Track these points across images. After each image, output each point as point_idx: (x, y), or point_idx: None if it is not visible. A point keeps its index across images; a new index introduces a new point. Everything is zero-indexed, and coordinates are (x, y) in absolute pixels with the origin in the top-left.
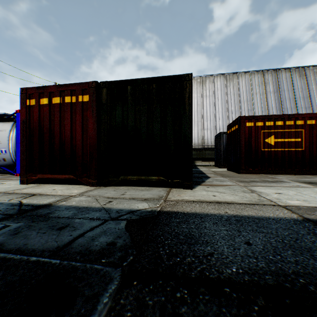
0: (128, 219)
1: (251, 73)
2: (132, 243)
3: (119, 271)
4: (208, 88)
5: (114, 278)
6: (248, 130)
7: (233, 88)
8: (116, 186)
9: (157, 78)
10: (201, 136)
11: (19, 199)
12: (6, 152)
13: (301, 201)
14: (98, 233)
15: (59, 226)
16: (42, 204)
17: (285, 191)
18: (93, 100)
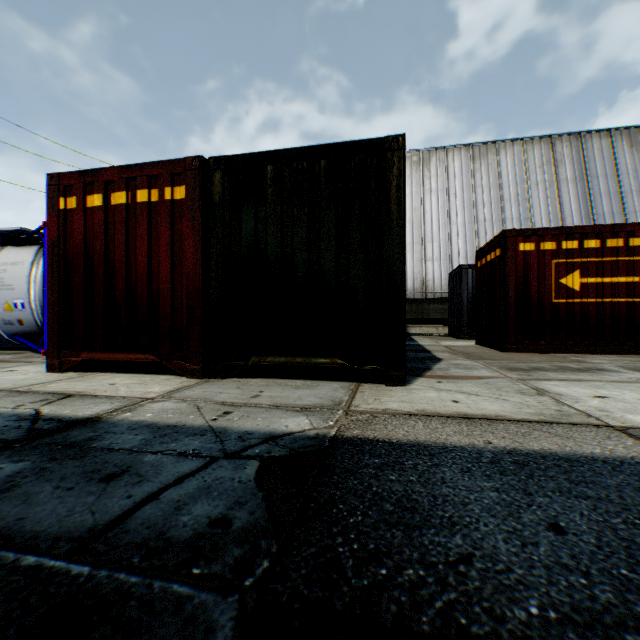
0: (264, 455)
1: (526, 142)
2: (270, 522)
3: (233, 604)
4: (434, 175)
5: (217, 626)
6: (523, 259)
7: (486, 174)
8: (243, 378)
9: (330, 146)
10: (420, 275)
11: (35, 405)
12: (23, 307)
13: None
14: (192, 491)
15: (106, 471)
16: (81, 418)
17: (614, 392)
18: (195, 196)
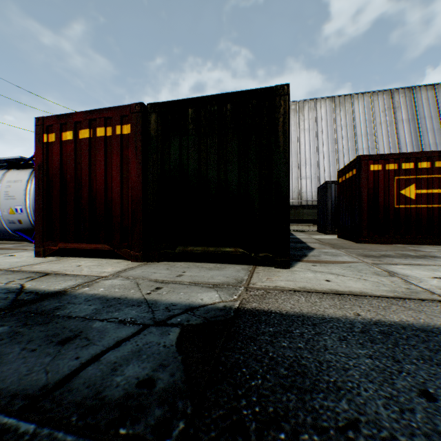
0: (184, 323)
1: (373, 94)
2: (186, 384)
3: None
4: (307, 118)
5: None
6: (373, 176)
7: (344, 117)
8: (171, 261)
9: (234, 93)
10: (297, 188)
11: (22, 281)
12: (22, 212)
13: None
14: (126, 353)
15: (63, 335)
16: (52, 291)
17: None
18: (137, 131)
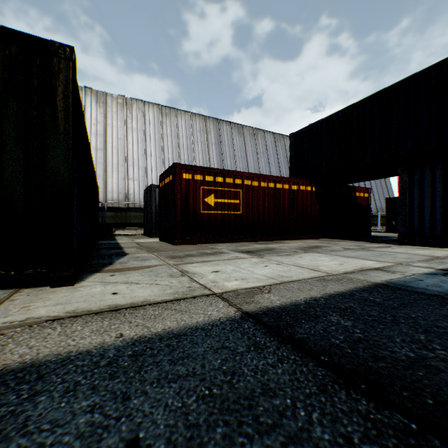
0: None
1: (193, 114)
2: None
3: None
4: (135, 118)
5: None
6: (185, 184)
7: (170, 128)
8: None
9: None
10: (124, 189)
11: None
12: None
13: (240, 280)
14: None
15: None
16: None
17: (223, 267)
18: None
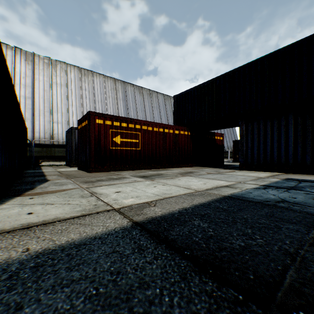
0: None
1: (105, 76)
2: None
3: None
4: (59, 75)
5: None
6: (98, 127)
7: (88, 85)
8: None
9: None
10: (49, 130)
11: None
12: None
13: (135, 198)
14: None
15: None
16: None
17: (124, 188)
18: None
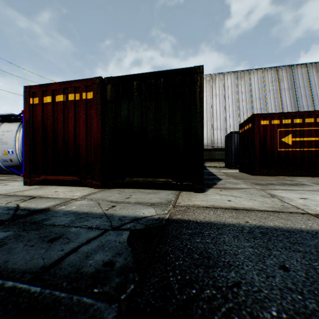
0: (132, 228)
1: (264, 70)
2: (134, 264)
3: (115, 309)
4: (218, 87)
5: None
6: (262, 129)
7: (244, 86)
8: (121, 188)
9: (165, 71)
10: (210, 137)
11: (17, 202)
12: (12, 153)
13: None
14: (94, 247)
15: (51, 236)
16: (39, 209)
17: (310, 196)
18: (97, 97)
